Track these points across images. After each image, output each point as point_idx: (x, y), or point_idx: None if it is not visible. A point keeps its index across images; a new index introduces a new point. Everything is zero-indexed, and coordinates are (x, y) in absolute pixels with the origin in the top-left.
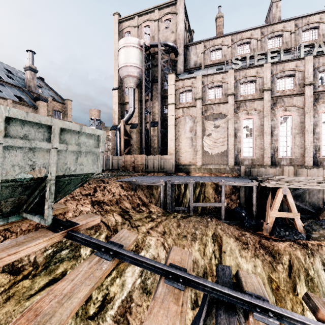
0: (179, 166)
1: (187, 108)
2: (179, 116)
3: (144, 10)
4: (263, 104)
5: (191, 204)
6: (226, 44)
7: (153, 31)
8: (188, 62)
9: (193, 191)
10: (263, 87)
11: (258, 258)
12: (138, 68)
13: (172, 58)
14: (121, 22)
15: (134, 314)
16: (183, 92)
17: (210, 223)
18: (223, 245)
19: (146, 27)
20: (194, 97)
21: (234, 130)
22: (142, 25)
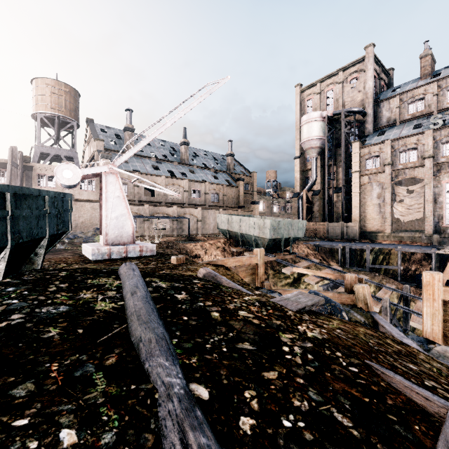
0: (364, 233)
1: (373, 175)
2: (364, 182)
3: (327, 75)
4: None
5: (367, 266)
6: (431, 92)
7: (337, 94)
8: (378, 120)
9: (376, 257)
10: None
11: (413, 302)
12: (320, 139)
13: (359, 119)
14: (303, 92)
15: None
16: (369, 158)
17: (377, 276)
18: None
19: (329, 91)
20: (382, 163)
21: (434, 195)
22: (325, 90)
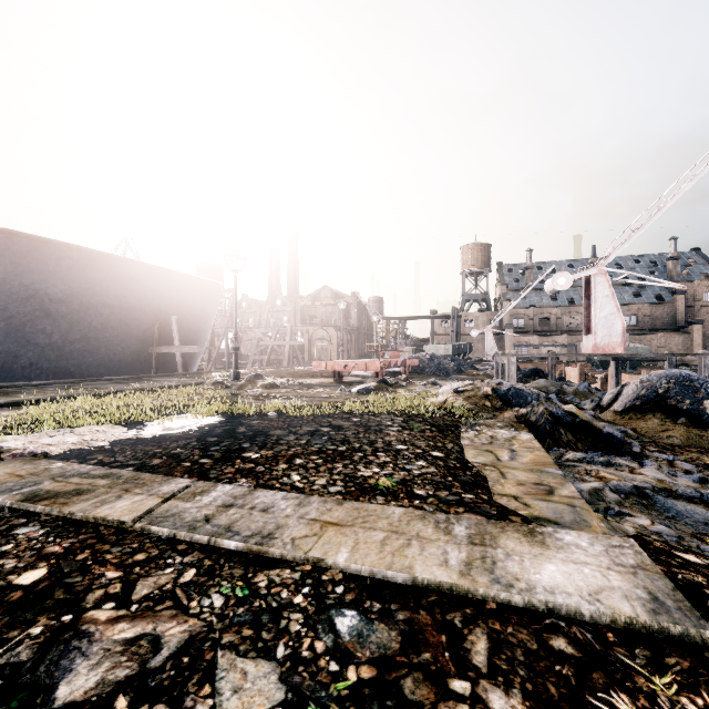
0: None
1: None
2: None
3: None
4: None
5: None
6: None
7: None
8: None
9: None
10: None
11: None
12: None
13: None
14: None
15: None
16: None
17: None
18: None
19: None
20: None
21: None
22: None
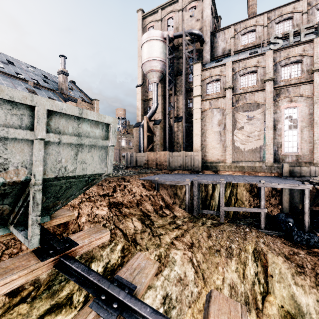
0: (205, 164)
1: (214, 100)
2: (205, 108)
3: (168, 1)
4: (312, 88)
5: (222, 208)
6: (261, 24)
7: (177, 22)
8: (215, 50)
9: None
10: (312, 67)
11: None
12: (161, 61)
13: (197, 48)
14: (145, 18)
15: None
16: (210, 82)
17: (249, 234)
18: (268, 266)
19: (170, 19)
20: (223, 87)
21: (273, 122)
22: (165, 17)
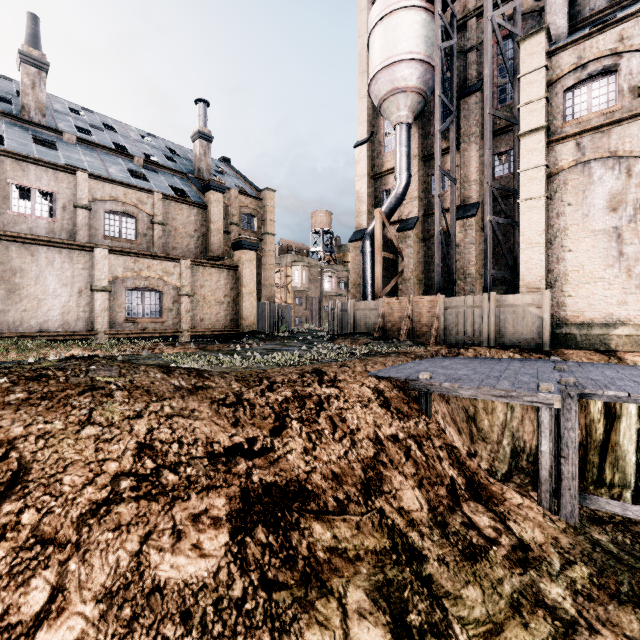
0: (561, 330)
1: (595, 133)
2: (560, 164)
3: None
4: None
5: None
6: None
7: None
8: None
9: None
10: None
11: None
12: (420, 63)
13: (524, 8)
14: None
15: None
16: (576, 85)
17: None
18: None
19: None
20: (628, 87)
21: None
22: None
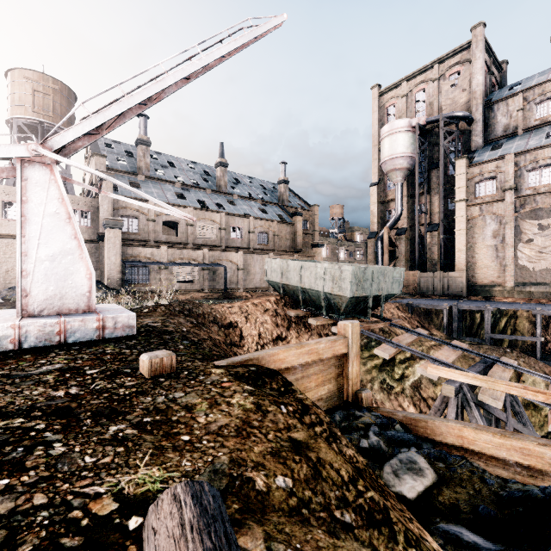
0: (473, 288)
1: (487, 205)
2: (473, 216)
3: (417, 71)
4: None
5: (487, 335)
6: None
7: (430, 95)
8: (491, 128)
9: (495, 322)
10: None
11: None
12: (408, 157)
13: (462, 128)
14: (382, 95)
15: (423, 390)
16: (480, 181)
17: (509, 353)
18: (522, 375)
19: (419, 92)
20: (500, 187)
21: None
22: (413, 91)
